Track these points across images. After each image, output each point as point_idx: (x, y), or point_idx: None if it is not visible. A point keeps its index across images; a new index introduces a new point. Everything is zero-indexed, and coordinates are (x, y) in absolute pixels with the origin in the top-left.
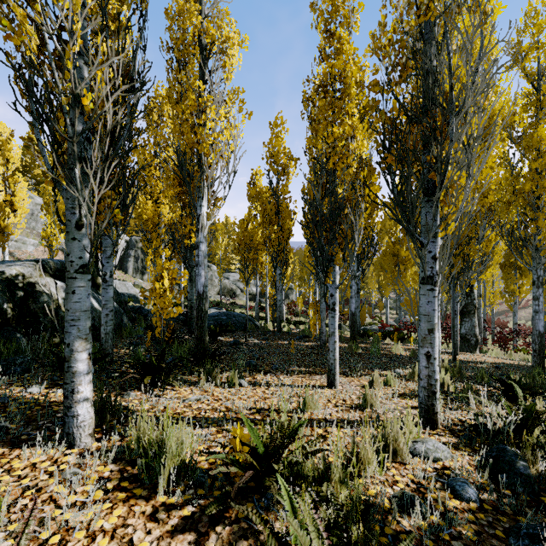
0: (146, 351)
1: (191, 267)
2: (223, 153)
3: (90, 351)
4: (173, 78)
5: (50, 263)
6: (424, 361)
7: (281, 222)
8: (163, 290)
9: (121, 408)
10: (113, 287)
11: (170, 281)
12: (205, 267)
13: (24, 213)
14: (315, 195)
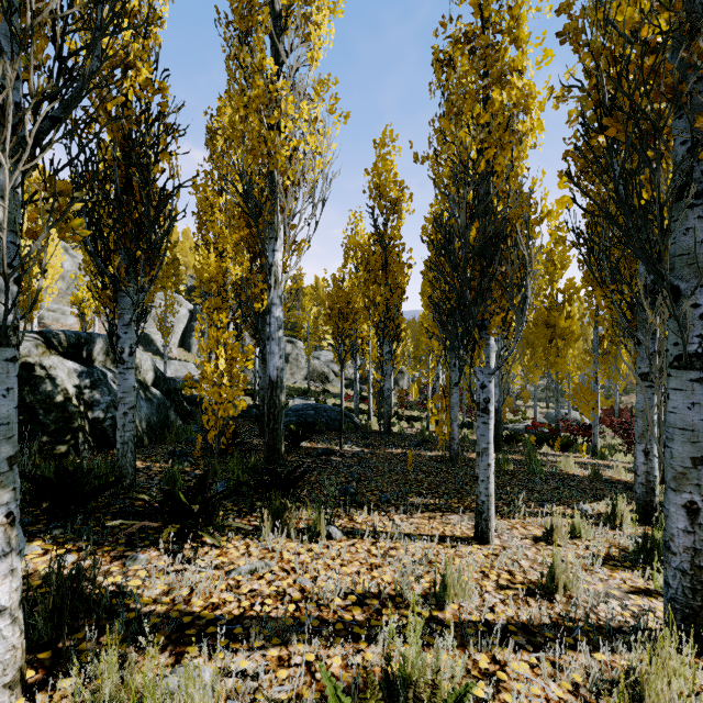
0: (192, 466)
1: (264, 342)
2: (305, 170)
3: (13, 508)
4: (232, 59)
5: (60, 335)
6: (682, 518)
7: (390, 278)
8: (218, 375)
9: (104, 599)
10: (158, 369)
11: (228, 362)
12: (279, 341)
13: (65, 277)
14: (455, 217)
